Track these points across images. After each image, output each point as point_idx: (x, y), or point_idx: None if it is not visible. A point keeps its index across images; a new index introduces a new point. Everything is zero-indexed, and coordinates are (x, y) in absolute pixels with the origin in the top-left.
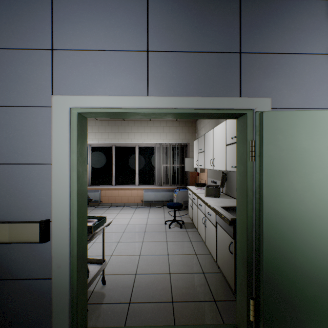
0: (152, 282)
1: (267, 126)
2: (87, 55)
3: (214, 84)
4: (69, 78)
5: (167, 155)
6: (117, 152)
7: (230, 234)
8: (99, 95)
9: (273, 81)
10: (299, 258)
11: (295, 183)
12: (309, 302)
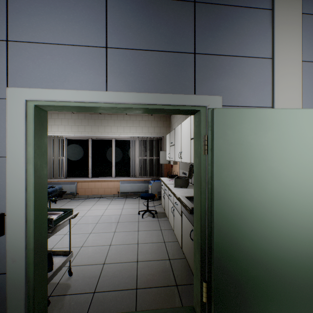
0: (119, 271)
1: (217, 122)
2: (45, 48)
3: (171, 81)
4: (25, 70)
5: (143, 148)
6: (93, 145)
7: (191, 222)
8: (57, 88)
9: (224, 81)
10: (245, 242)
11: (242, 174)
12: (253, 282)
